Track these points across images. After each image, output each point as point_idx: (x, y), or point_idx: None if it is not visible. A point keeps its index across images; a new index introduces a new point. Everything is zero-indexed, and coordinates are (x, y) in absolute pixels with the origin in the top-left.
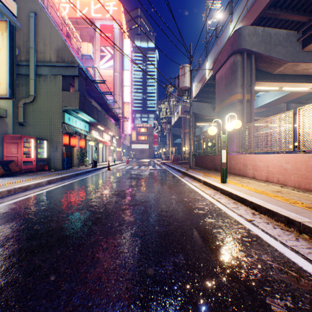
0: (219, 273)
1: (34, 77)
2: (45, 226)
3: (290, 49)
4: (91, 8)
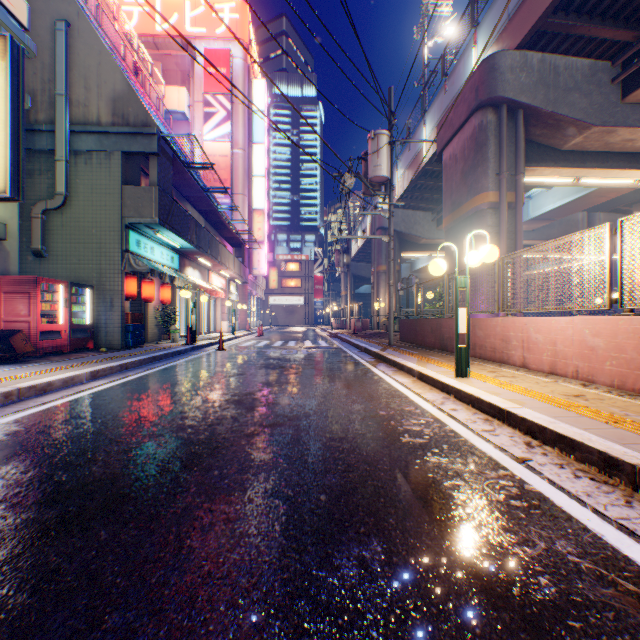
0: (463, 586)
1: (66, 155)
2: (77, 475)
3: (598, 99)
4: (185, 15)
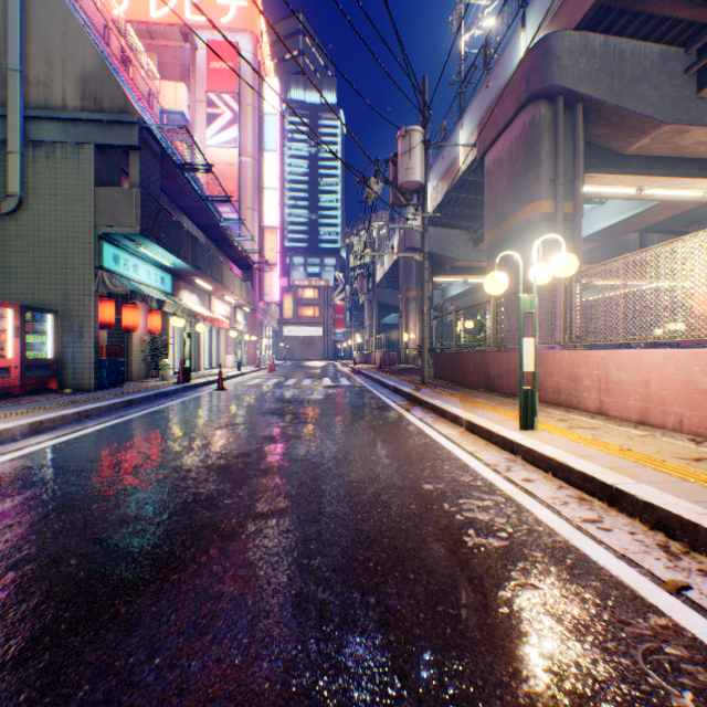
0: None
1: (21, 147)
2: None
3: (670, 92)
4: (185, 1)
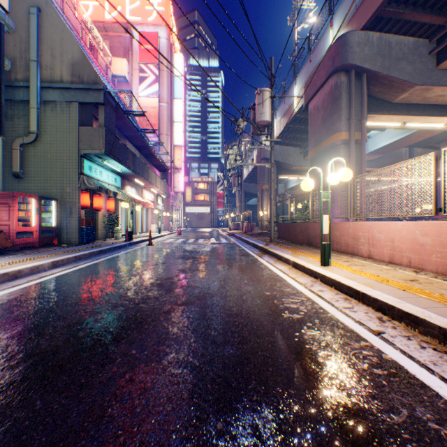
0: None
1: (37, 104)
2: (27, 347)
3: (419, 66)
4: (126, 8)
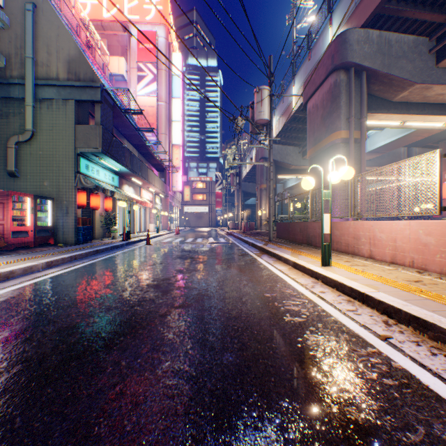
0: None
1: (33, 102)
2: (12, 355)
3: (419, 64)
4: (124, 6)
